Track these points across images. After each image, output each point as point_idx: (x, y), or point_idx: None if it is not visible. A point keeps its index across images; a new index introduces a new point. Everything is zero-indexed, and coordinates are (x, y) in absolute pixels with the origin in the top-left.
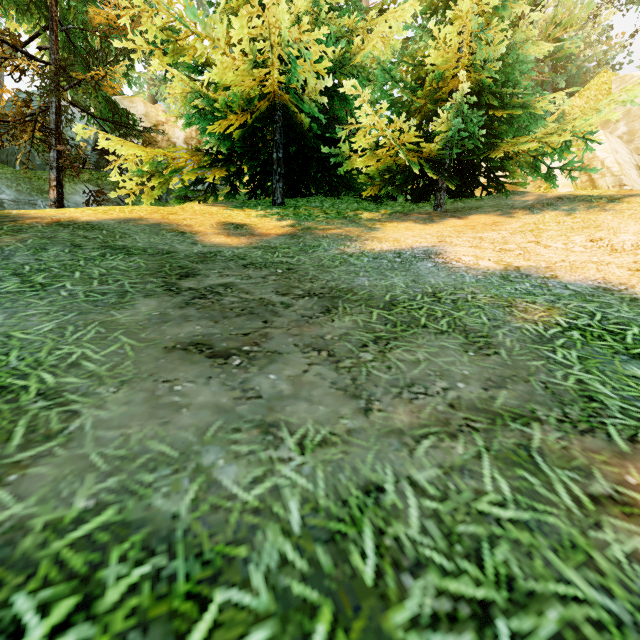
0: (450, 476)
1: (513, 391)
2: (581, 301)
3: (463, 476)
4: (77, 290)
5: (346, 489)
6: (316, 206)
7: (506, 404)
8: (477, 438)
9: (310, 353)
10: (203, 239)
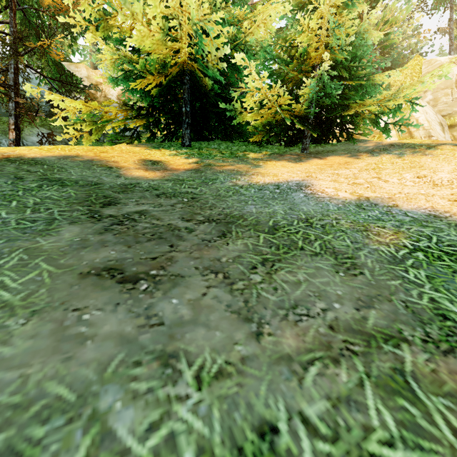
0: (338, 409)
1: (380, 311)
2: (419, 226)
3: (350, 409)
4: (10, 218)
5: (241, 432)
6: (215, 148)
7: (377, 324)
8: (357, 363)
9: (208, 276)
10: (126, 173)
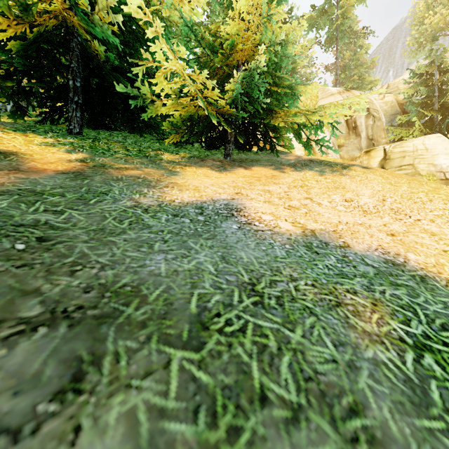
0: None
1: None
2: (390, 285)
3: None
4: None
5: None
6: (118, 141)
7: None
8: None
9: None
10: None
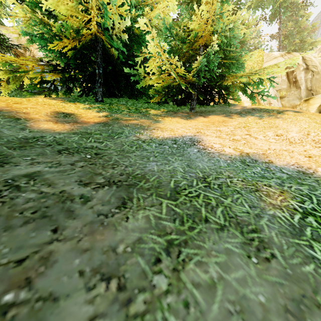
0: None
1: None
2: (296, 184)
3: None
4: None
5: None
6: (123, 104)
7: None
8: None
9: (96, 288)
10: (33, 125)
